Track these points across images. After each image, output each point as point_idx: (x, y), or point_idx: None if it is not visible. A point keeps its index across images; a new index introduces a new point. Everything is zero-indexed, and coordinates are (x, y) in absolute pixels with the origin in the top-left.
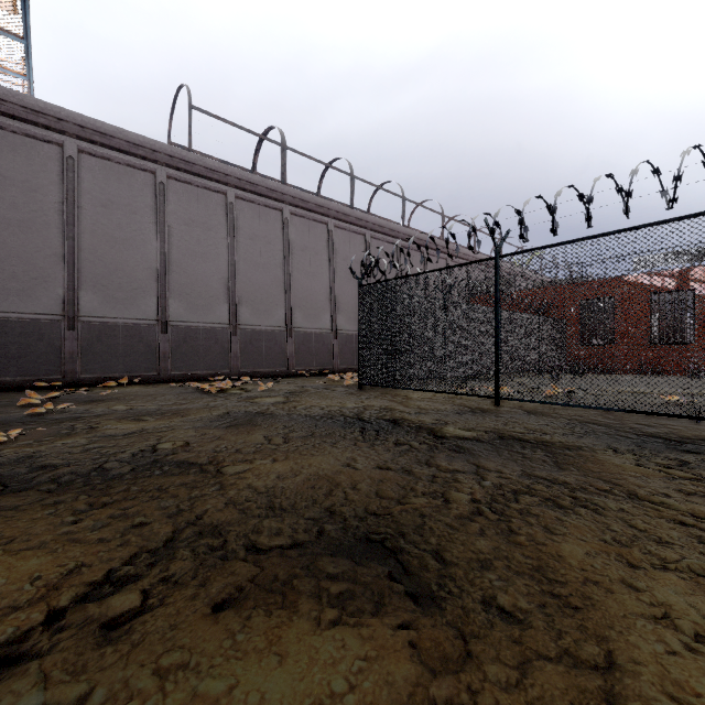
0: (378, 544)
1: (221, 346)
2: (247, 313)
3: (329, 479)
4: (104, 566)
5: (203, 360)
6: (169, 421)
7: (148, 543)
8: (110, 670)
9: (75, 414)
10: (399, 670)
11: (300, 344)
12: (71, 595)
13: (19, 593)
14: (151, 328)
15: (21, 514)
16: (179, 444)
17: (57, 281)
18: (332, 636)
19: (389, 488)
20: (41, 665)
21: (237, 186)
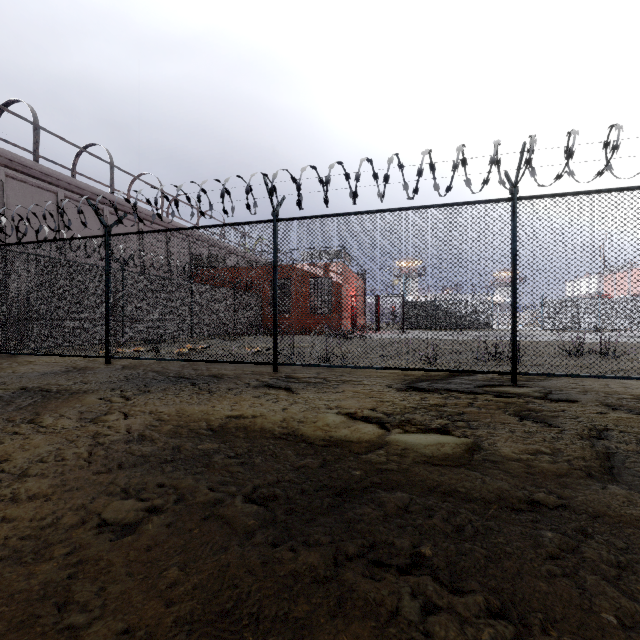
0: None
1: None
2: None
3: None
4: None
5: None
6: None
7: None
8: None
9: None
10: None
11: None
12: None
13: None
14: None
15: None
16: None
17: None
18: None
19: None
20: None
21: None
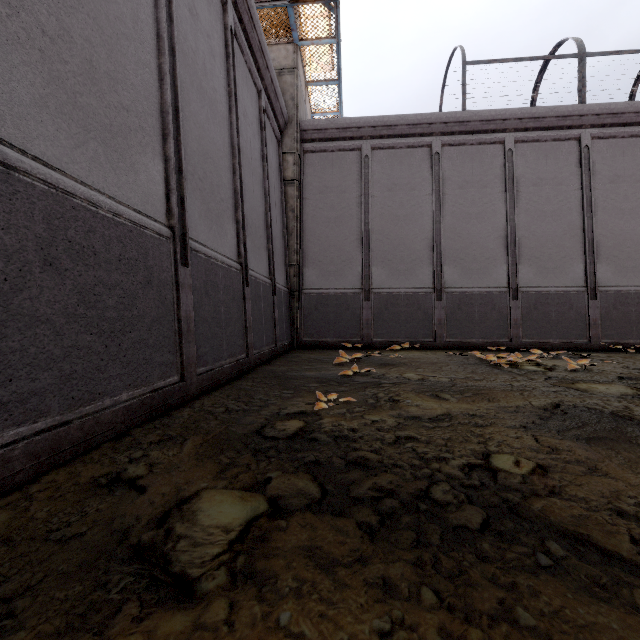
0: None
1: (498, 312)
2: (529, 273)
3: None
4: None
5: (478, 328)
6: (475, 406)
7: None
8: None
9: (375, 379)
10: None
11: (608, 308)
12: None
13: None
14: (427, 296)
15: (339, 607)
16: (525, 467)
17: (357, 261)
18: None
19: None
20: None
21: (516, 129)
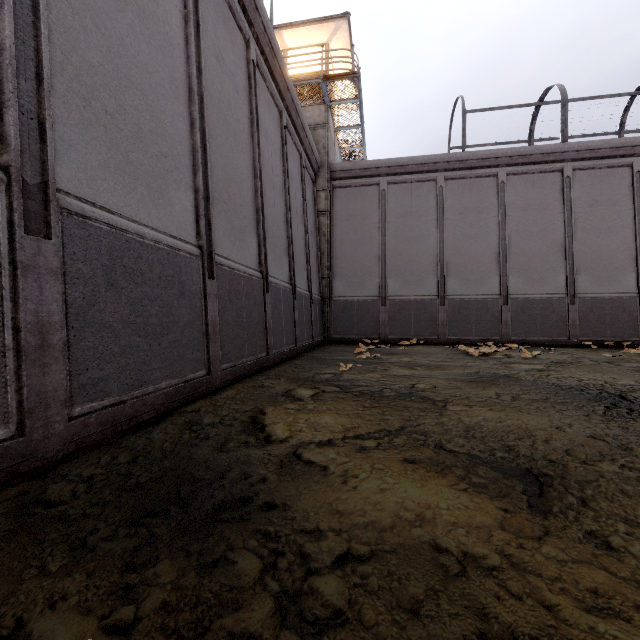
0: (532, 476)
1: (492, 315)
2: (518, 283)
3: (527, 430)
4: (367, 429)
5: (474, 328)
6: (431, 371)
7: (388, 427)
8: (357, 458)
9: (379, 360)
10: (481, 516)
11: (585, 311)
12: (352, 434)
13: (337, 427)
14: (432, 302)
15: (344, 401)
16: (428, 386)
17: (376, 274)
18: (454, 491)
19: (583, 451)
20: (338, 448)
21: (508, 164)
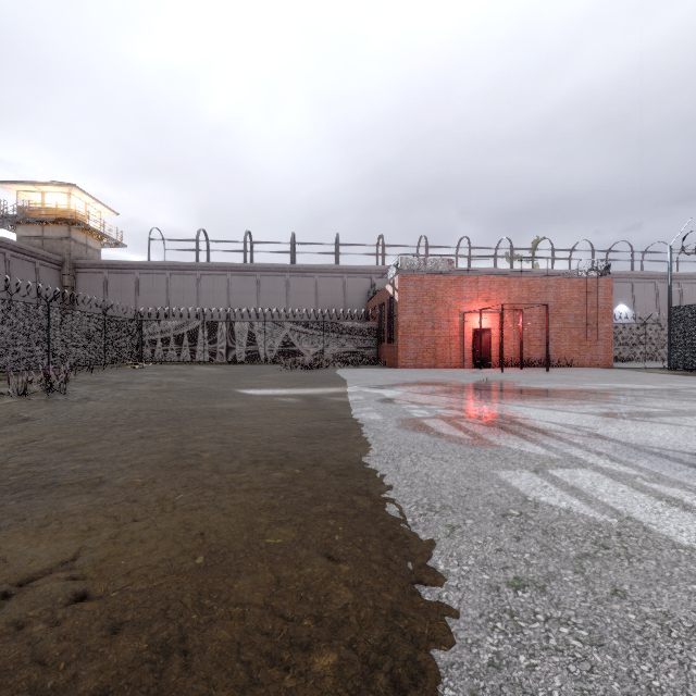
0: None
1: None
2: None
3: None
4: None
5: None
6: None
7: None
8: None
9: None
10: None
11: None
12: None
13: None
14: None
15: None
16: None
17: None
18: None
19: None
20: None
21: (171, 269)
